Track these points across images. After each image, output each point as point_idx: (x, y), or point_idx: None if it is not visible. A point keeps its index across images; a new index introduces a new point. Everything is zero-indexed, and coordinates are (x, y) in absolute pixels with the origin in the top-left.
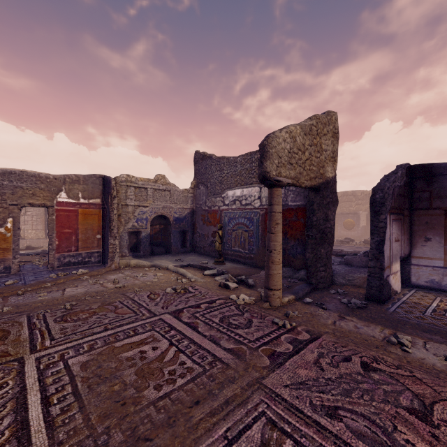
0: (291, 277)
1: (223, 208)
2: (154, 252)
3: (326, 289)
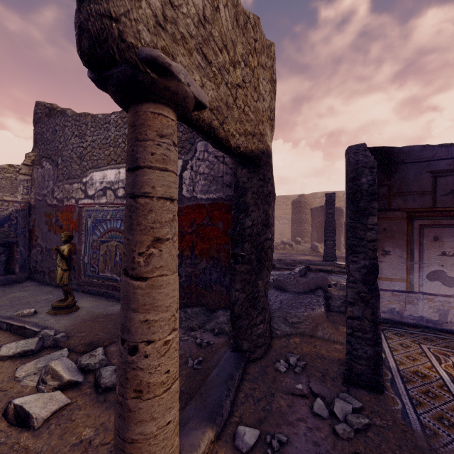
0: (202, 328)
1: (85, 202)
2: None
3: (267, 357)
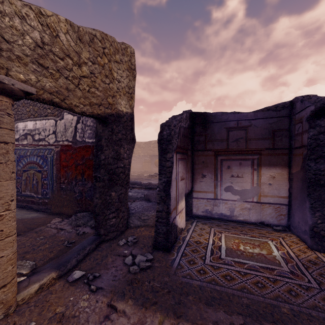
0: (85, 225)
1: None
2: None
3: (117, 238)
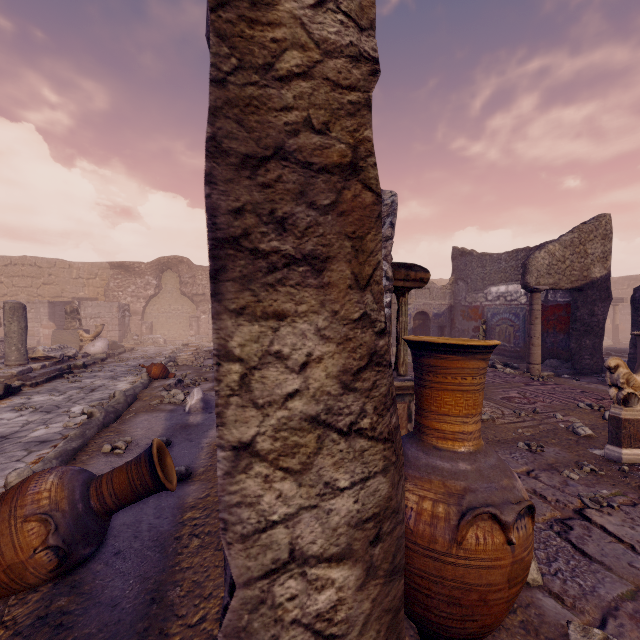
0: (559, 367)
1: (486, 304)
2: None
3: (591, 374)
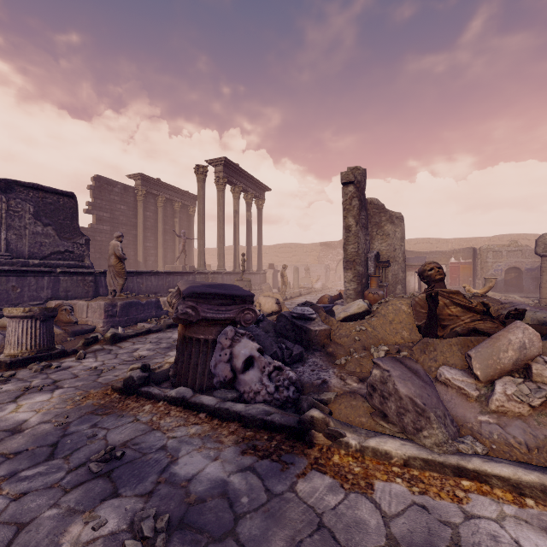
0: None
1: None
2: (508, 290)
3: None
